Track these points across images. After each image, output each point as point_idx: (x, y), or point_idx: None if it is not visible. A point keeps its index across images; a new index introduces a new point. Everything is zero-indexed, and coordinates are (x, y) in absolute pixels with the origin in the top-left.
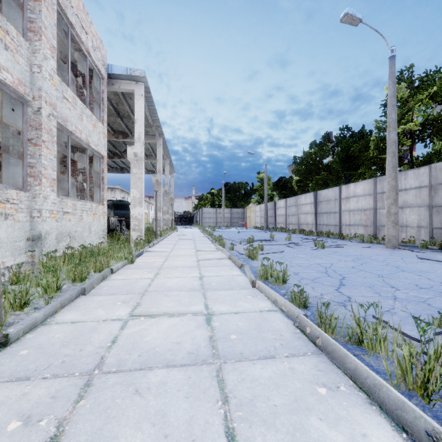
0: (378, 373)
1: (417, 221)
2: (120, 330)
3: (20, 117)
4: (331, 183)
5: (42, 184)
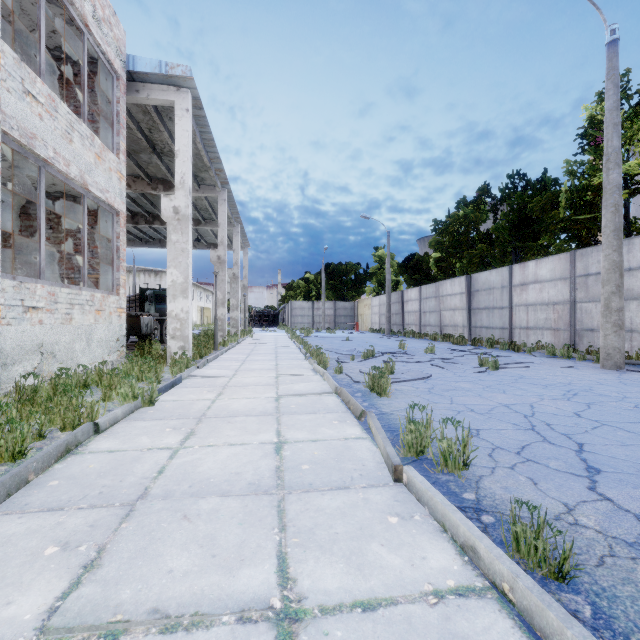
0: None
1: None
2: None
3: None
4: (493, 261)
5: None
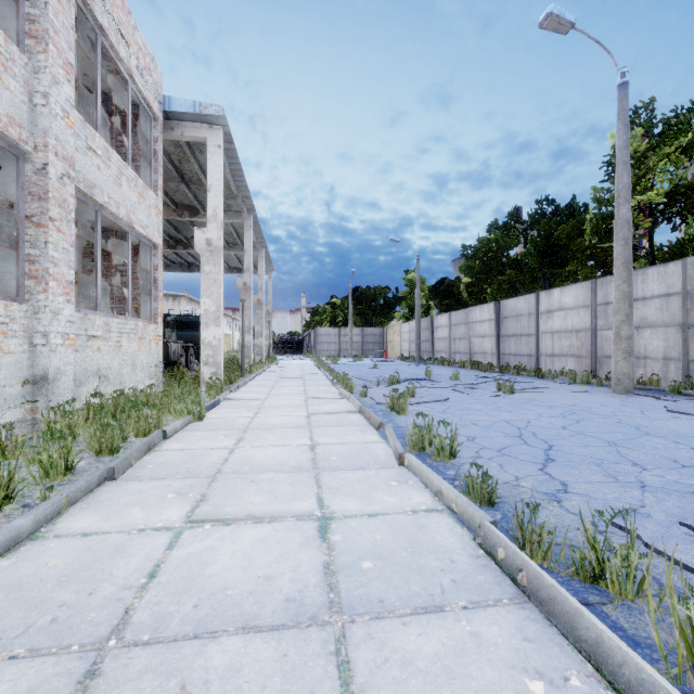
0: (638, 645)
1: (663, 349)
2: (166, 551)
3: (13, 180)
4: (522, 288)
5: (50, 290)
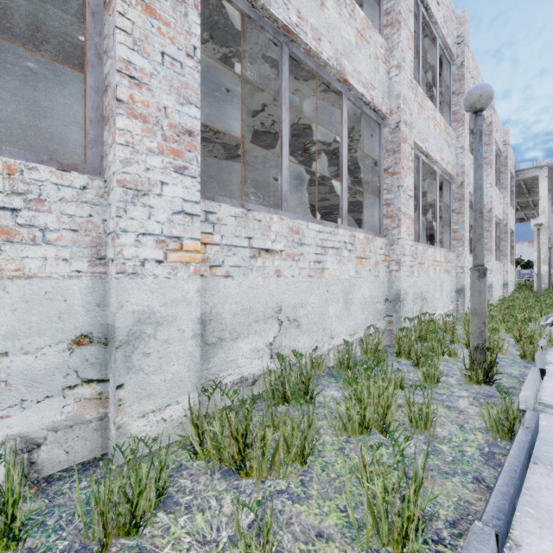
0: None
1: None
2: None
3: (496, 229)
4: None
5: (507, 259)
